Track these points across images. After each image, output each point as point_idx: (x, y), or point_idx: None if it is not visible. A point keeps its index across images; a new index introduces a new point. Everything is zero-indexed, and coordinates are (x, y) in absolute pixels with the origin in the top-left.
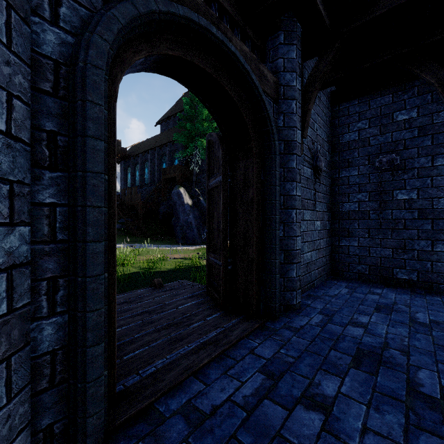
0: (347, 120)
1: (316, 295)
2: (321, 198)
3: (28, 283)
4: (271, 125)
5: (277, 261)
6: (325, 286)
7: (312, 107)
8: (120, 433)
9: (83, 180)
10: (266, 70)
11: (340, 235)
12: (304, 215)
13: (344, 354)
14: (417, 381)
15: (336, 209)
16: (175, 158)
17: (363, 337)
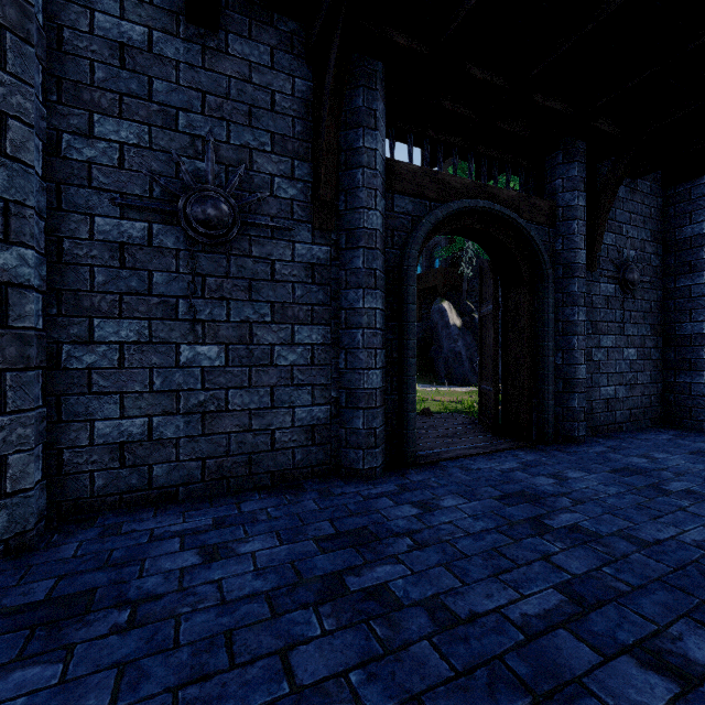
0: (687, 207)
1: (615, 437)
2: (638, 318)
3: (384, 376)
4: (542, 256)
5: (551, 388)
6: (640, 431)
7: (607, 216)
8: (422, 466)
9: (406, 326)
10: (538, 201)
11: (676, 368)
12: (600, 341)
13: (606, 467)
14: (665, 484)
15: (670, 331)
16: (434, 257)
17: (641, 463)
